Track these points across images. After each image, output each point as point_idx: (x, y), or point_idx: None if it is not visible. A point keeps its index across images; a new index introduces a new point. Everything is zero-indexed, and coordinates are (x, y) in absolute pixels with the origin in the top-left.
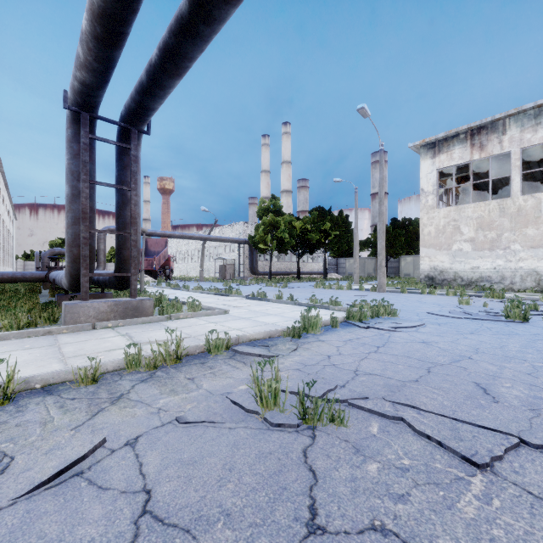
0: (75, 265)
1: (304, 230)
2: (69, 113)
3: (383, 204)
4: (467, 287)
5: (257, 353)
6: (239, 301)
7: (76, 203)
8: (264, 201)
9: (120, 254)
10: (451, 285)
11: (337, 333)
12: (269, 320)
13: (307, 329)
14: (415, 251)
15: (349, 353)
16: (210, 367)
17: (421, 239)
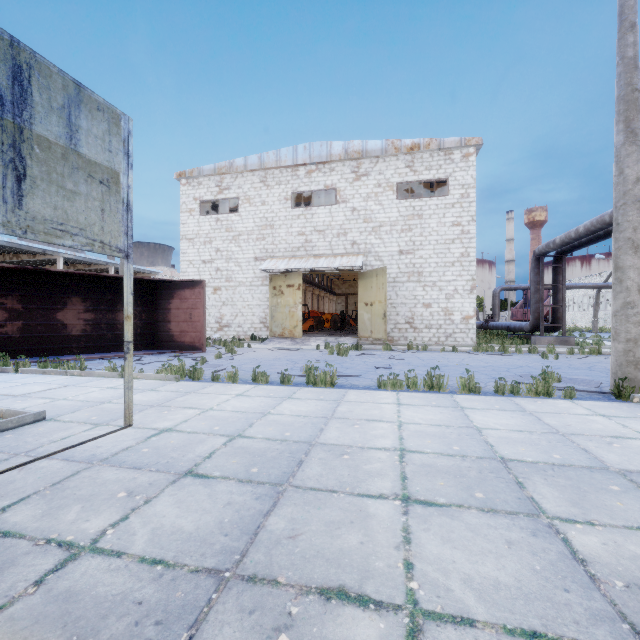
0: (535, 321)
1: None
2: (534, 257)
3: None
4: None
5: None
6: None
7: (536, 294)
8: None
9: (555, 315)
10: None
11: None
12: None
13: None
14: None
15: None
16: None
17: None
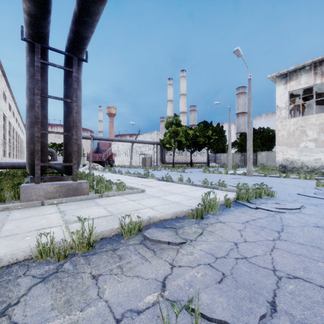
0: (32, 157)
1: (194, 135)
2: (27, 44)
3: (251, 116)
4: (311, 172)
5: (166, 240)
6: (153, 182)
7: (32, 111)
8: (169, 118)
9: (66, 149)
10: (299, 171)
11: (232, 214)
12: (174, 198)
13: (207, 210)
14: (267, 149)
15: (254, 240)
16: (120, 257)
17: (276, 140)
